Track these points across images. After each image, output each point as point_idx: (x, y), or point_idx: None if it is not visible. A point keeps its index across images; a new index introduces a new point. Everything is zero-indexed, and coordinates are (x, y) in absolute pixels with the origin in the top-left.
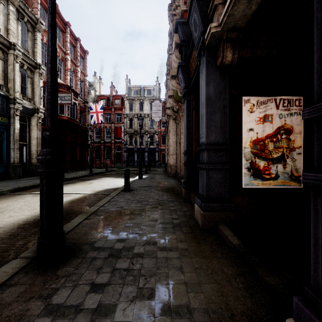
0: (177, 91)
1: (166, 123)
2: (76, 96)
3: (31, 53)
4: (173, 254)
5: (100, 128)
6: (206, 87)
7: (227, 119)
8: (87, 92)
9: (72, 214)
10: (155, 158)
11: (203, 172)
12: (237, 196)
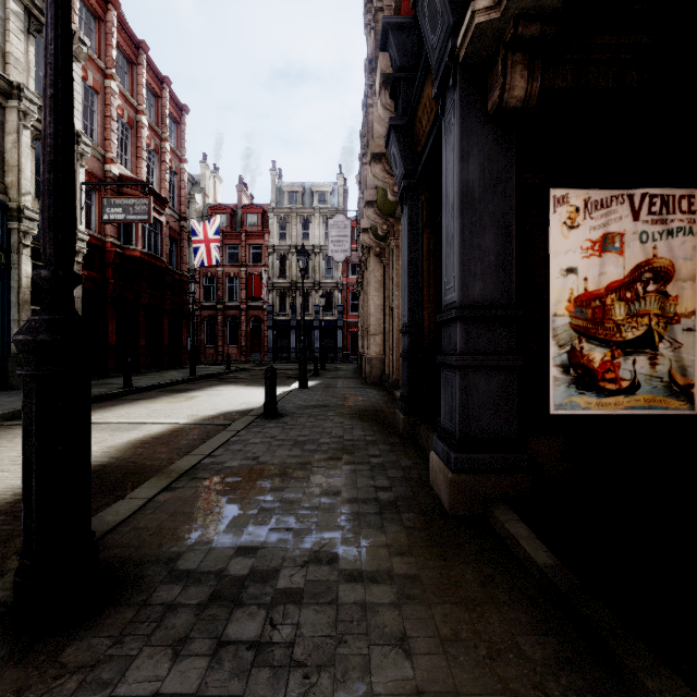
0: (385, 190)
1: (361, 265)
2: (162, 205)
3: None
4: (380, 593)
5: (216, 276)
6: (461, 165)
7: (512, 244)
8: (186, 197)
9: (137, 475)
10: (336, 343)
11: (451, 376)
12: (536, 436)
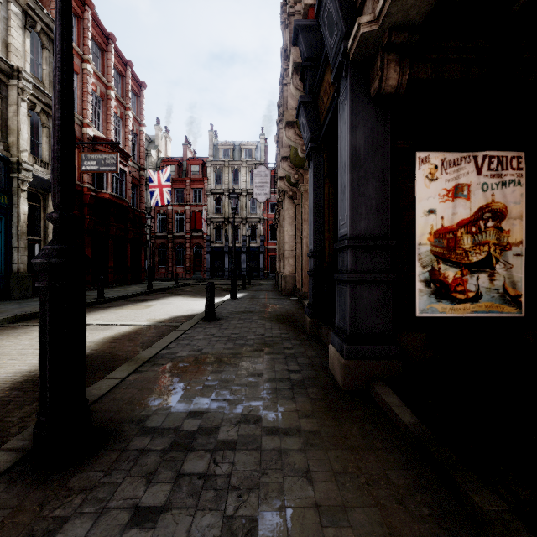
0: (296, 148)
1: (278, 205)
2: (126, 159)
3: (49, 85)
4: (292, 442)
5: (167, 213)
6: (351, 134)
7: (388, 192)
8: (144, 152)
9: (112, 362)
10: (259, 264)
11: (344, 289)
12: (406, 332)
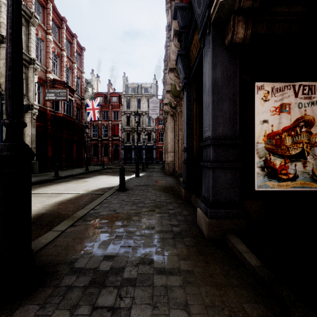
0: (175, 85)
1: (164, 120)
2: (73, 93)
3: (25, 48)
4: (174, 280)
5: (98, 125)
6: (212, 70)
7: (237, 109)
8: (84, 89)
9: (58, 219)
10: (153, 156)
11: (208, 172)
12: (248, 201)
